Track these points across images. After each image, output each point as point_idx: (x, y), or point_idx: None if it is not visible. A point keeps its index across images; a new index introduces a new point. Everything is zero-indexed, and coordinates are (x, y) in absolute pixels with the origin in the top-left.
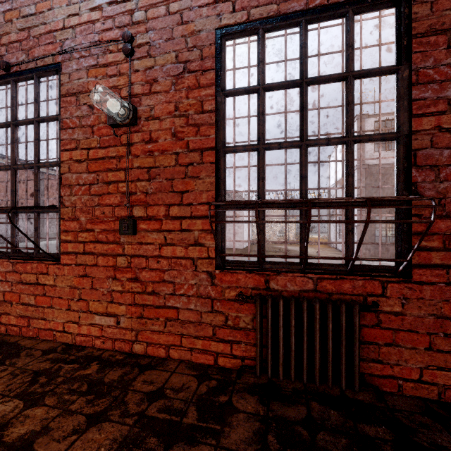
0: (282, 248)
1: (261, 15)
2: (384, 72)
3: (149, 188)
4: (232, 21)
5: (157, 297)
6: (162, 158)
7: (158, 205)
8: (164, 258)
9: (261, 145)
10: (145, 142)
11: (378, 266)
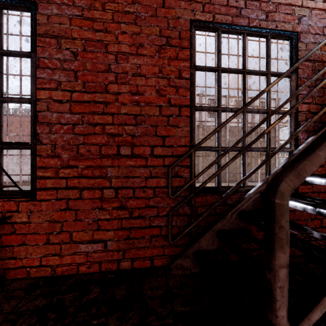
0: None
1: None
2: (22, 55)
3: None
4: None
5: None
6: None
7: None
8: None
9: None
10: None
11: (19, 190)
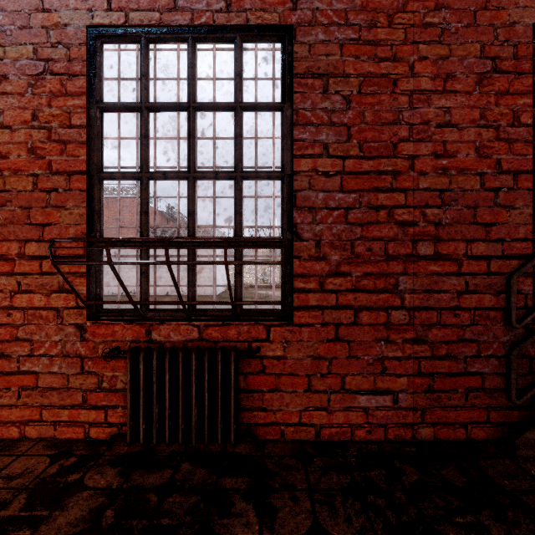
0: (262, 293)
1: (142, 22)
2: (270, 107)
3: None
4: (108, 21)
5: (8, 361)
6: (15, 180)
7: (9, 240)
8: (18, 309)
9: (143, 173)
10: None
11: (265, 309)
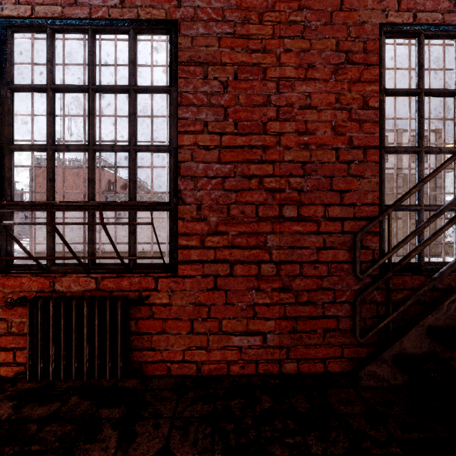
0: None
1: (47, 14)
2: (160, 90)
3: None
4: (16, 13)
5: None
6: None
7: None
8: None
9: (48, 146)
10: None
11: (156, 263)
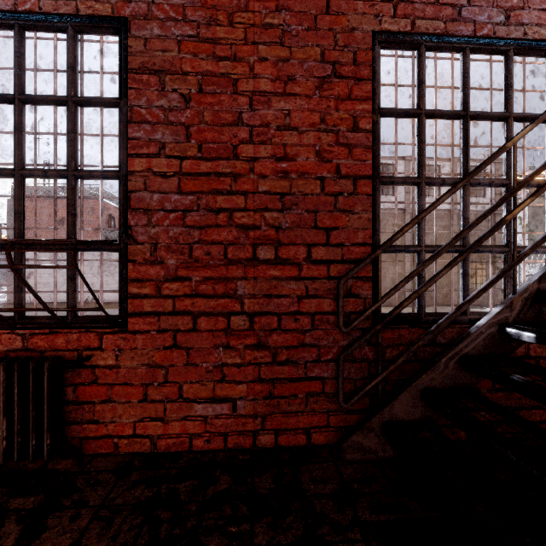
0: None
1: None
2: (106, 103)
3: None
4: None
5: None
6: None
7: None
8: None
9: None
10: None
11: (101, 316)
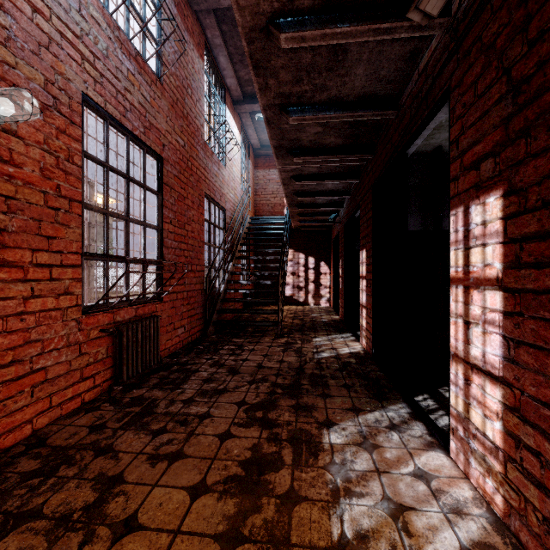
0: None
1: (112, 113)
2: (155, 193)
3: (7, 224)
4: (94, 98)
5: (19, 366)
6: (27, 191)
7: (21, 248)
8: (29, 314)
9: (109, 212)
10: (0, 159)
11: (153, 296)
